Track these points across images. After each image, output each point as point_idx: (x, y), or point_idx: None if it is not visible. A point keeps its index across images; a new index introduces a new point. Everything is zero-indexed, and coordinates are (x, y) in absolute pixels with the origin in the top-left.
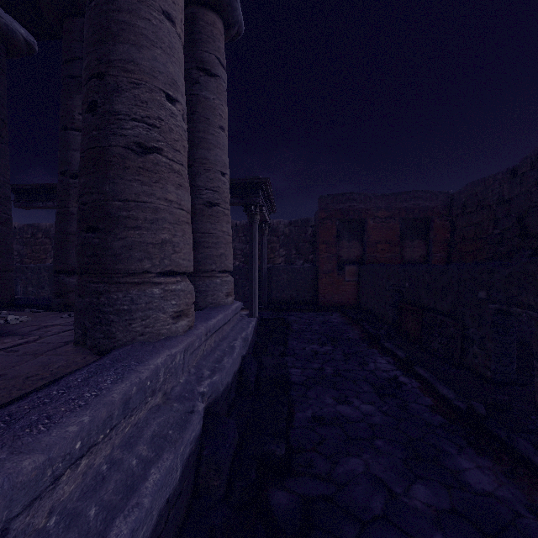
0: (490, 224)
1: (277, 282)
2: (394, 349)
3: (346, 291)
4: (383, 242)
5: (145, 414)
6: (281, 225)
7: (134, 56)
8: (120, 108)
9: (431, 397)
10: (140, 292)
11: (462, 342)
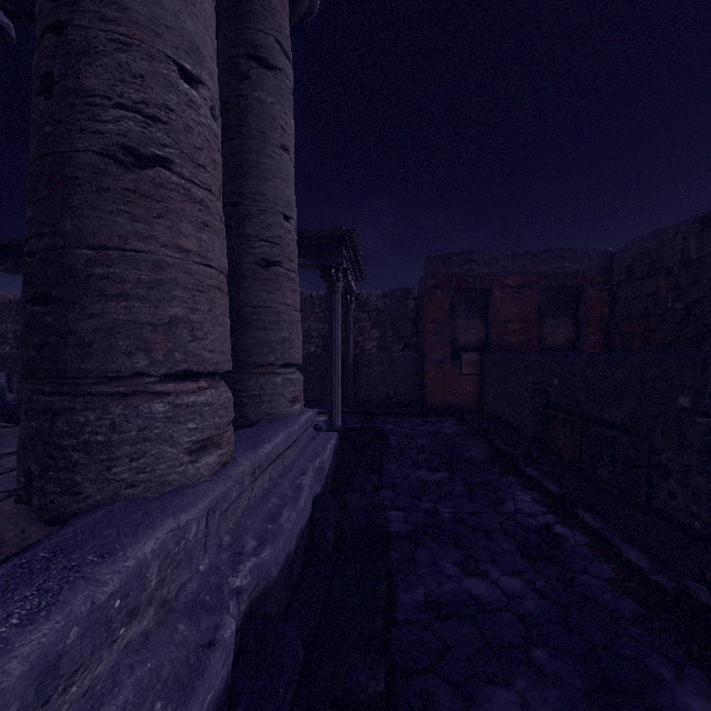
0: (669, 294)
1: (368, 376)
2: (541, 478)
3: (464, 388)
4: (515, 320)
5: (112, 661)
6: (372, 297)
7: None
8: (93, 84)
9: (610, 563)
10: (129, 411)
11: (649, 472)
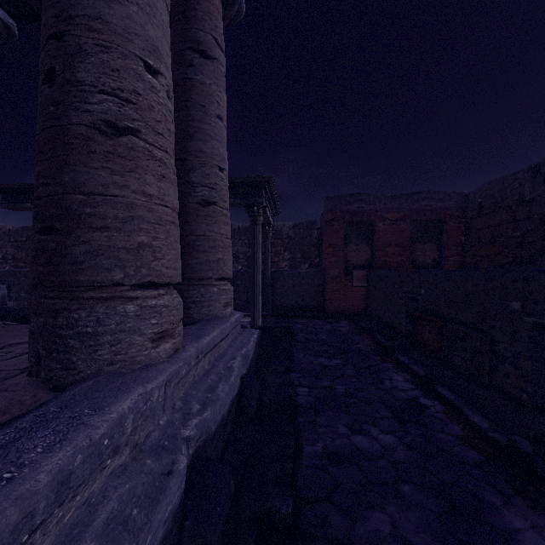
0: (509, 226)
1: (282, 288)
2: (411, 364)
3: (354, 297)
4: (393, 245)
5: (102, 483)
6: (285, 228)
7: (102, 12)
8: (84, 76)
9: (460, 424)
10: (109, 310)
11: (490, 358)
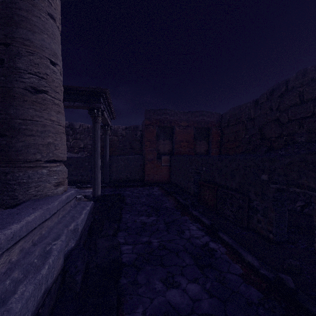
0: (243, 132)
1: (117, 167)
2: (200, 216)
3: (162, 172)
4: (184, 141)
5: None
6: (120, 129)
7: None
8: None
9: (239, 263)
10: None
11: (248, 211)
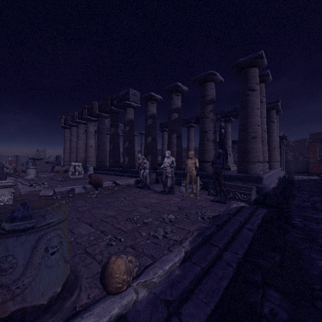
0: None
1: (289, 166)
2: None
3: None
4: None
5: (278, 173)
6: (290, 142)
7: (272, 139)
8: (271, 144)
9: None
10: (273, 163)
11: None
